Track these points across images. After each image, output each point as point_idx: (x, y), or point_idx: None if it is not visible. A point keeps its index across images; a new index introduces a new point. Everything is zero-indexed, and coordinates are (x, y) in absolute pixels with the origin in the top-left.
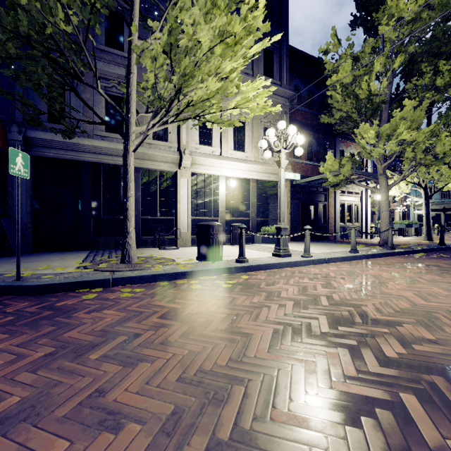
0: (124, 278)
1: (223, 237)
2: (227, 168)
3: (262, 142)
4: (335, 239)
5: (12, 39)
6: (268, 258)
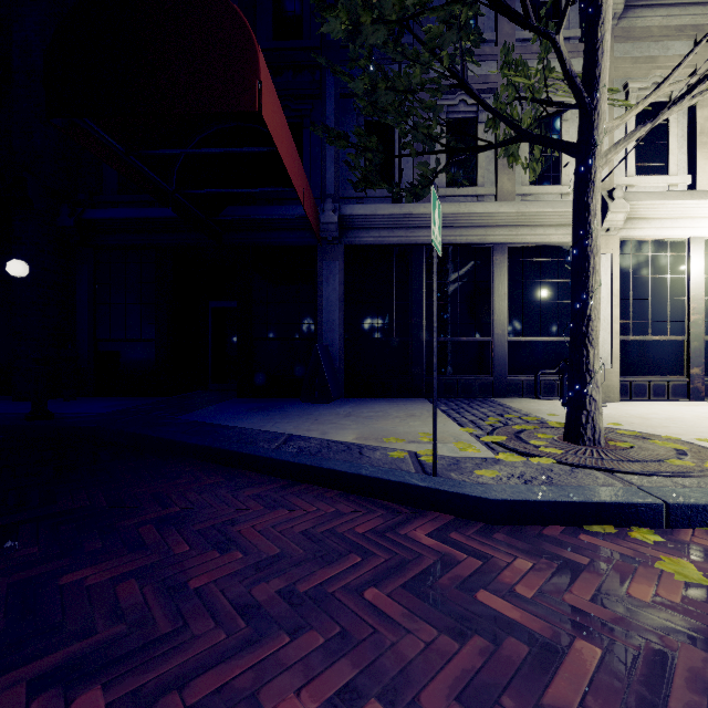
0: (698, 508)
1: (697, 383)
2: None
3: None
4: None
5: None
6: None
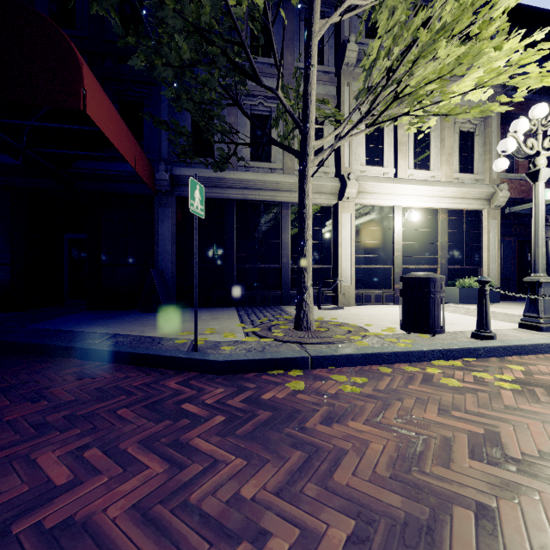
0: (326, 357)
1: (398, 293)
2: (405, 194)
3: (508, 142)
4: None
5: (192, 35)
6: (519, 333)
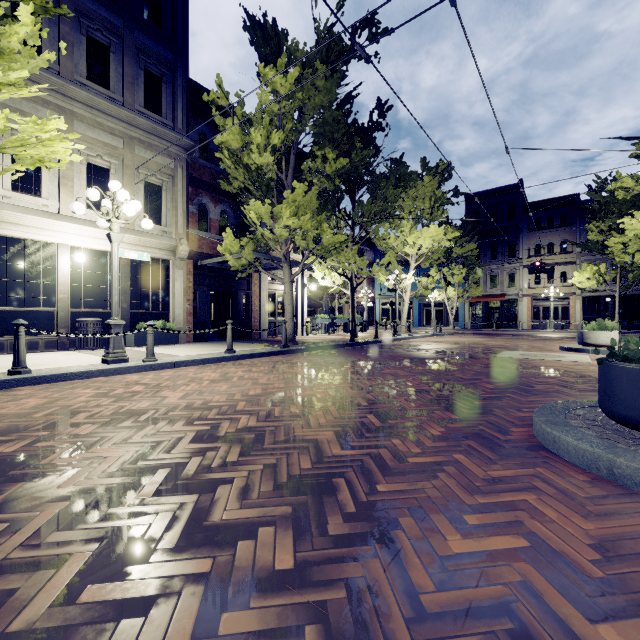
0: None
1: (64, 339)
2: (71, 233)
3: (74, 205)
4: (261, 338)
5: None
6: (83, 367)
